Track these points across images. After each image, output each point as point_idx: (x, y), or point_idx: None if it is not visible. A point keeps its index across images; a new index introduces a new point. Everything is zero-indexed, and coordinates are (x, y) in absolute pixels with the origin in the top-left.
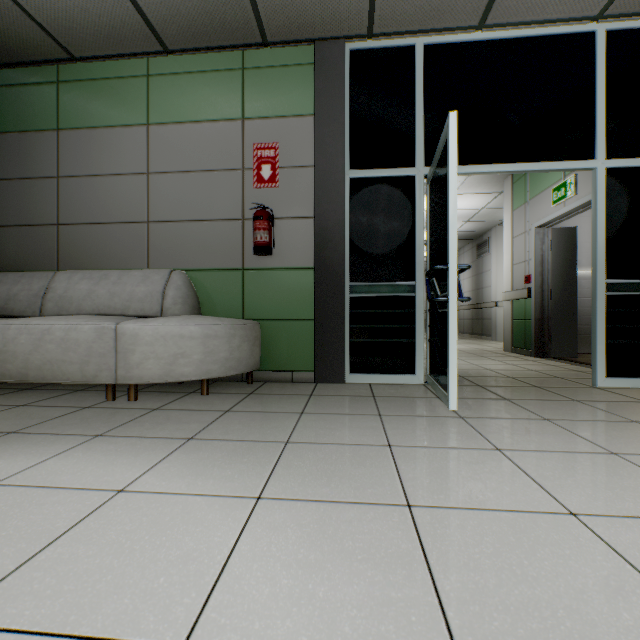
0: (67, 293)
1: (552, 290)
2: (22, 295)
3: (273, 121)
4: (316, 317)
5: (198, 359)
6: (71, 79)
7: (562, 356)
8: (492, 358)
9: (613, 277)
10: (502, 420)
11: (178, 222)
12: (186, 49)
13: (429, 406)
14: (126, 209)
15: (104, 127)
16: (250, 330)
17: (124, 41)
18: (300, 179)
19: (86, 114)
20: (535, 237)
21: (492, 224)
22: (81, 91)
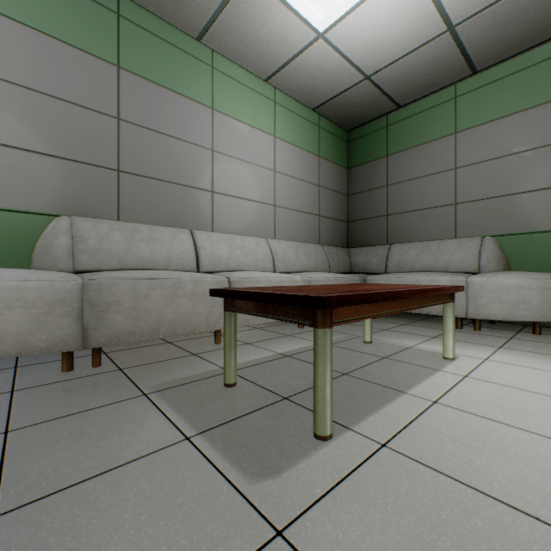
0: (401, 258)
1: None
2: (372, 260)
3: None
4: None
5: (535, 305)
6: (395, 121)
7: None
8: None
9: None
10: None
11: (483, 200)
12: (492, 64)
13: None
14: (436, 197)
15: (419, 145)
16: None
17: (441, 82)
18: None
19: (405, 140)
20: None
21: None
22: (402, 126)
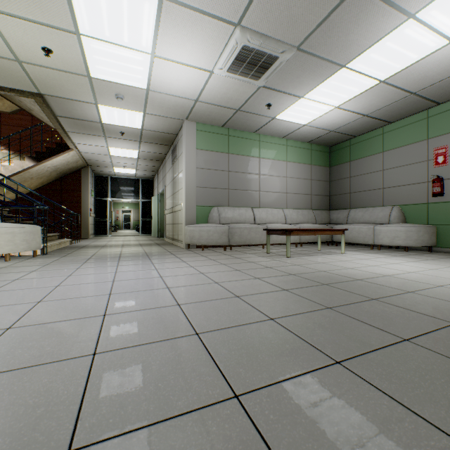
0: (354, 216)
1: None
2: (340, 217)
3: (444, 136)
4: None
5: (402, 238)
6: (354, 143)
7: None
8: None
9: None
10: None
11: (395, 187)
12: (399, 119)
13: None
14: (374, 185)
15: (365, 157)
16: (428, 229)
17: (373, 127)
18: None
19: (359, 154)
20: None
21: None
22: (357, 146)
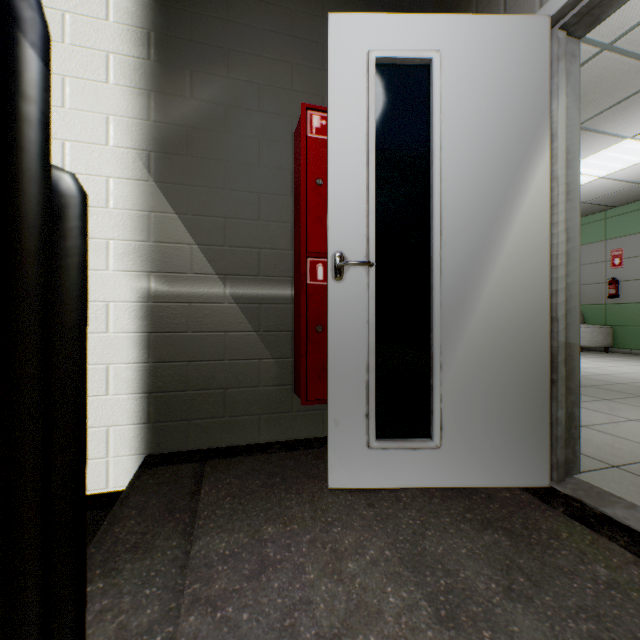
0: None
1: None
2: None
3: (619, 239)
4: None
5: None
6: None
7: None
8: None
9: None
10: None
11: None
12: None
13: None
14: None
15: None
16: (603, 330)
17: None
18: (634, 262)
19: None
20: None
21: None
22: None
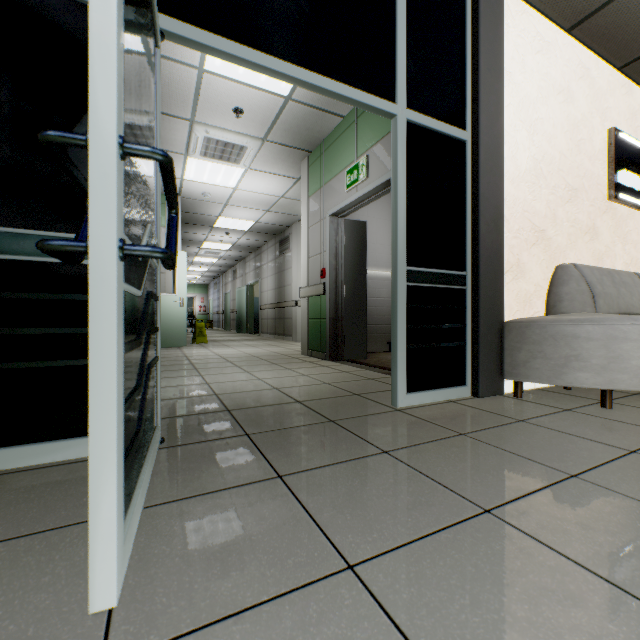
0: None
1: (346, 287)
2: None
3: None
4: None
5: None
6: None
7: (354, 358)
8: (286, 366)
9: (413, 263)
10: (240, 632)
11: None
12: None
13: (43, 593)
14: None
15: None
16: None
17: None
18: None
19: None
20: (330, 226)
21: (293, 219)
22: None
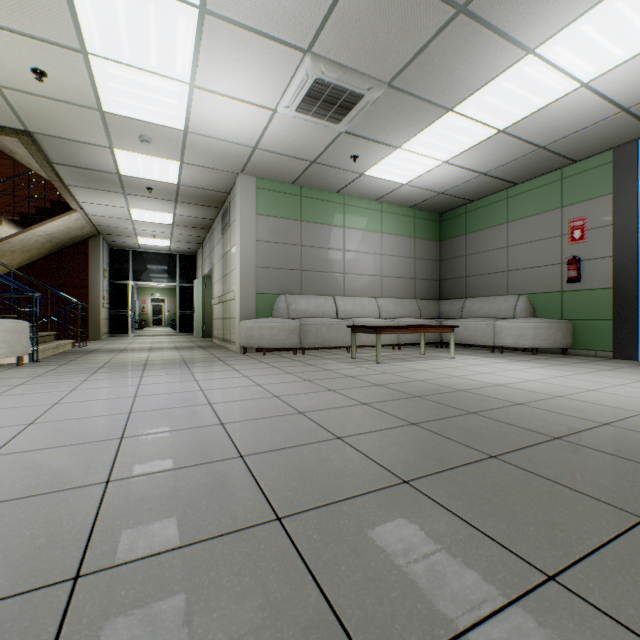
0: (470, 308)
1: None
2: (453, 310)
3: (581, 204)
4: (612, 318)
5: (530, 338)
6: (470, 210)
7: None
8: None
9: None
10: None
11: (522, 269)
12: (526, 180)
13: None
14: (495, 266)
15: (485, 229)
16: (562, 325)
17: (495, 189)
18: (601, 235)
19: (477, 224)
20: None
21: None
22: (475, 214)
